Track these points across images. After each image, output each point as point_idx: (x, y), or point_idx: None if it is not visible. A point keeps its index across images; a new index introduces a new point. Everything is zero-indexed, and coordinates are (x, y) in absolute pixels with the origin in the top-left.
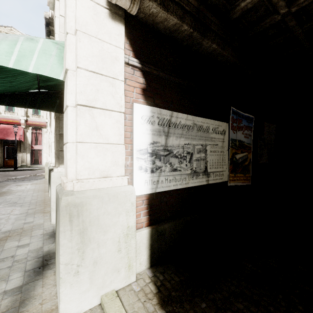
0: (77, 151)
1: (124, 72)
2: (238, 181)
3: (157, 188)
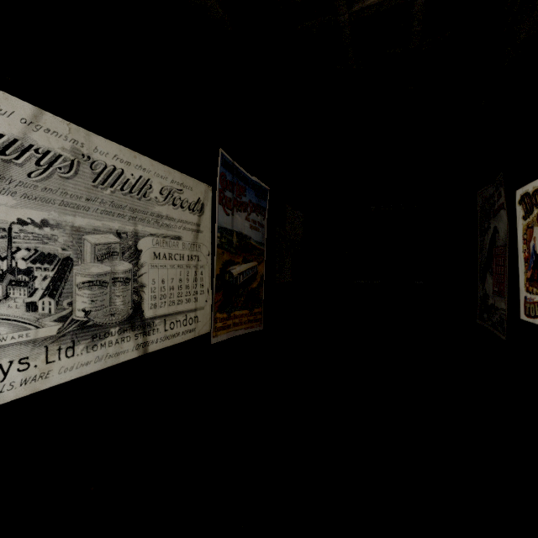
0: None
1: None
2: (238, 327)
3: None
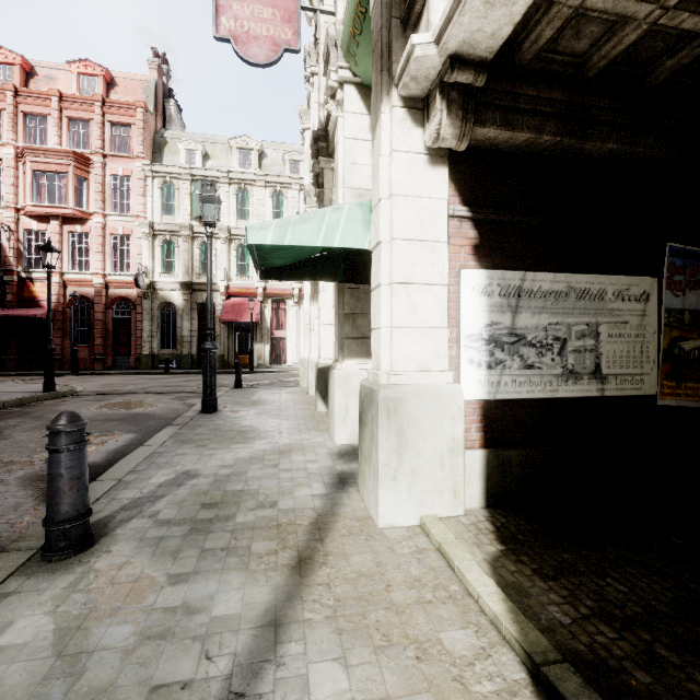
0: (392, 338)
1: (448, 228)
2: (691, 399)
3: (498, 393)
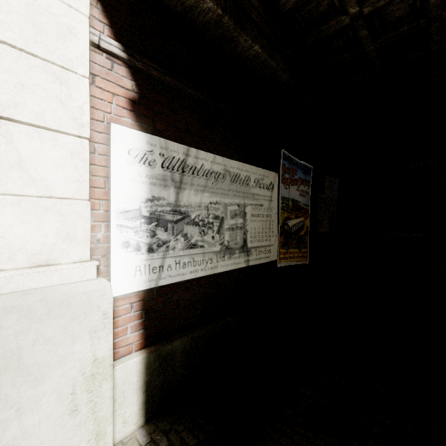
0: None
1: (92, 61)
2: (292, 260)
3: (161, 279)
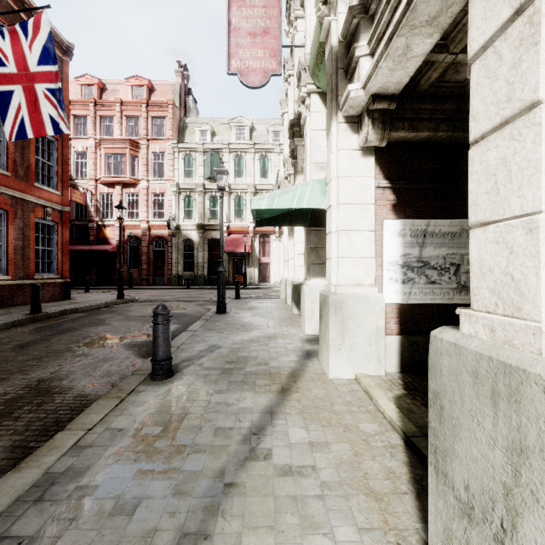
0: (338, 264)
1: (375, 195)
2: None
3: (409, 300)
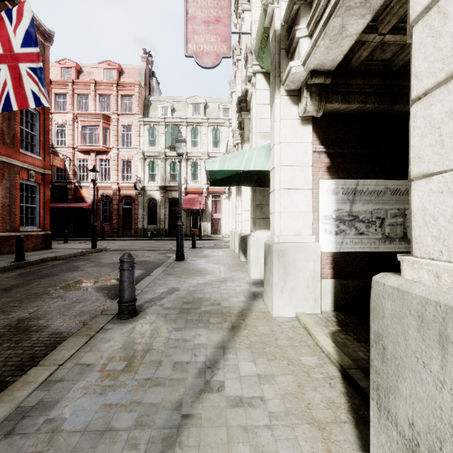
0: (281, 218)
1: (312, 158)
2: None
3: (341, 248)
